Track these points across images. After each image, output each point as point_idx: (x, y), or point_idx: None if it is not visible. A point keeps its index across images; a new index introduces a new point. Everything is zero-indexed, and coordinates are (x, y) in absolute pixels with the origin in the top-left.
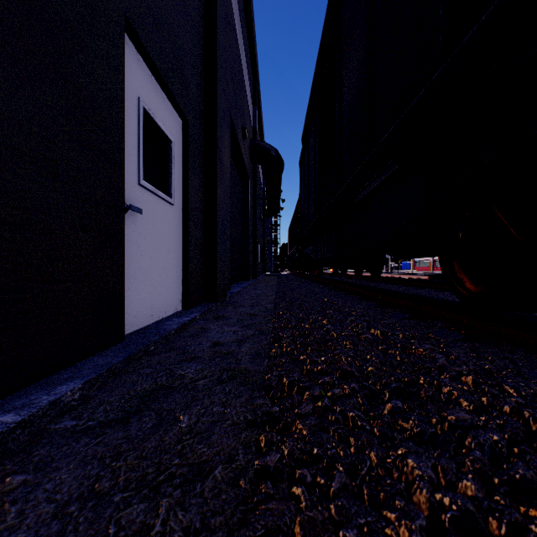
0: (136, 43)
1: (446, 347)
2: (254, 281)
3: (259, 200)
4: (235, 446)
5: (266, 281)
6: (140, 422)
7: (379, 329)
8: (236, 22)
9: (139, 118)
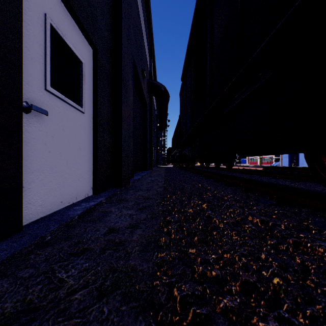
0: None
1: None
2: (150, 171)
3: (154, 119)
4: None
5: (158, 171)
6: None
7: (258, 217)
8: None
9: (46, 32)
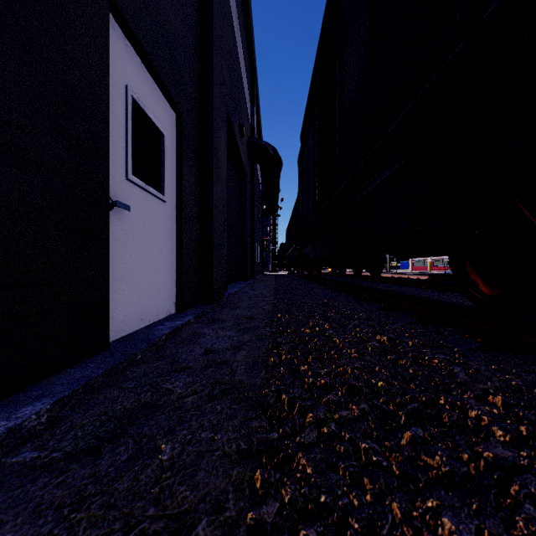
0: (123, 26)
1: (463, 358)
2: (252, 281)
3: (257, 199)
4: (224, 488)
5: (264, 281)
6: (114, 453)
7: (386, 335)
8: (233, 17)
9: (127, 108)
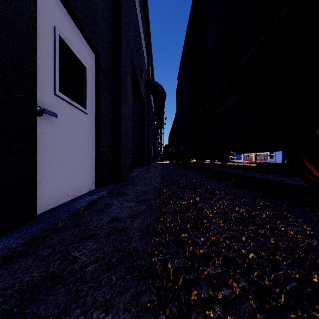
0: None
1: (312, 230)
2: (148, 167)
3: (151, 117)
4: None
5: (155, 167)
6: None
7: (244, 208)
8: (135, 1)
9: (55, 43)
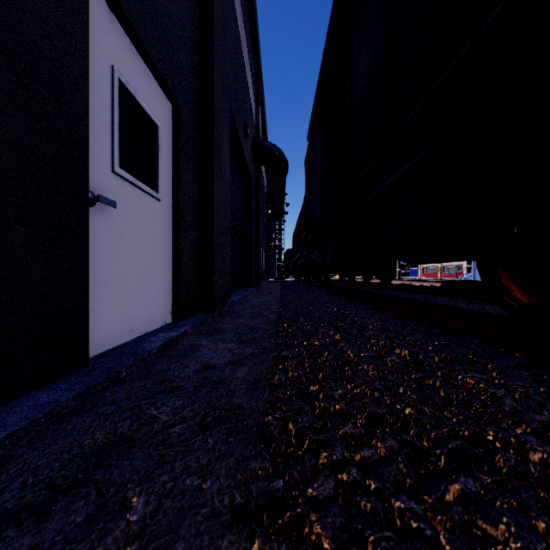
0: None
1: (504, 378)
2: (257, 288)
3: (263, 203)
4: None
5: (269, 288)
6: (68, 511)
7: (407, 349)
8: (237, 9)
9: (113, 91)
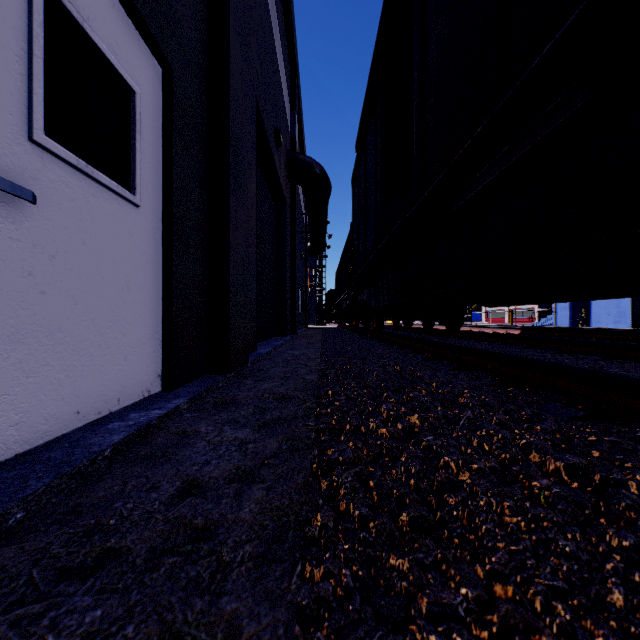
0: None
1: None
2: (293, 336)
3: (300, 233)
4: None
5: (308, 336)
6: None
7: (560, 458)
8: None
9: None
